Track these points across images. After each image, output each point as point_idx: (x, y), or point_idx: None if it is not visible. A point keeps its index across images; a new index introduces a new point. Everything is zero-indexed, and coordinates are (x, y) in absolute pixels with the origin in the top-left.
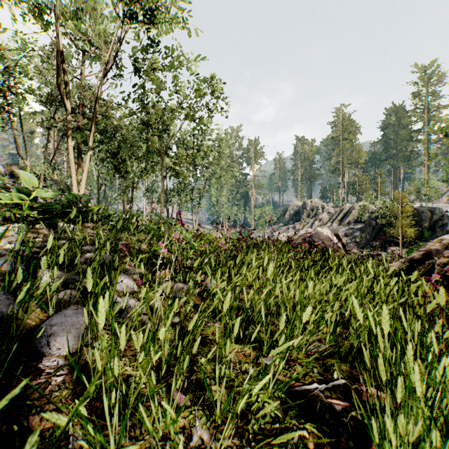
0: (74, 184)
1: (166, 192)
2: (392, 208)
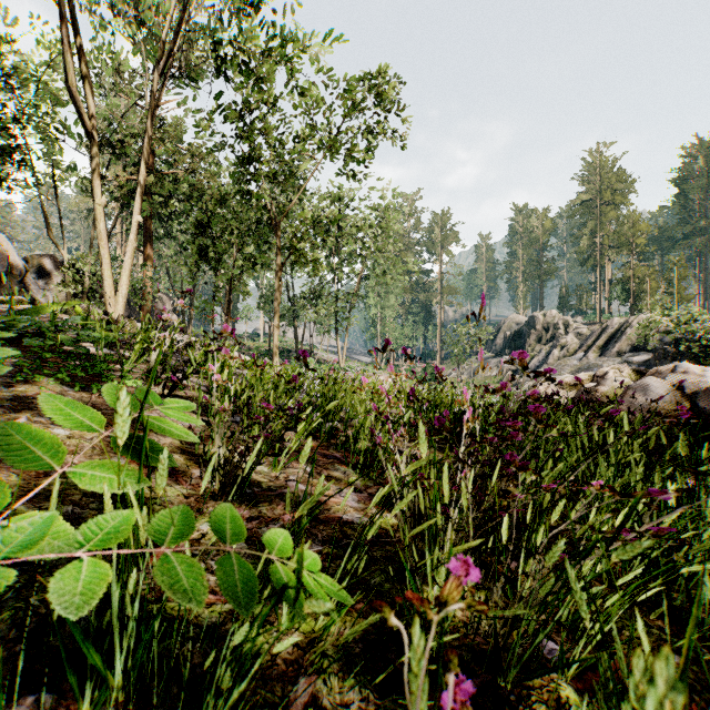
0: (106, 277)
1: (294, 301)
2: None
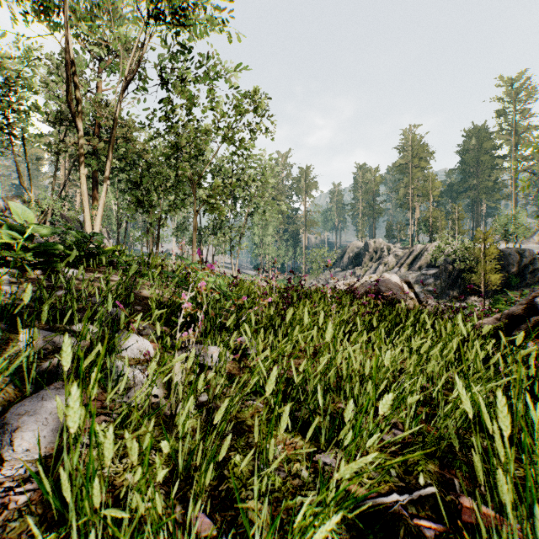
0: (86, 220)
1: (200, 231)
2: (473, 249)
